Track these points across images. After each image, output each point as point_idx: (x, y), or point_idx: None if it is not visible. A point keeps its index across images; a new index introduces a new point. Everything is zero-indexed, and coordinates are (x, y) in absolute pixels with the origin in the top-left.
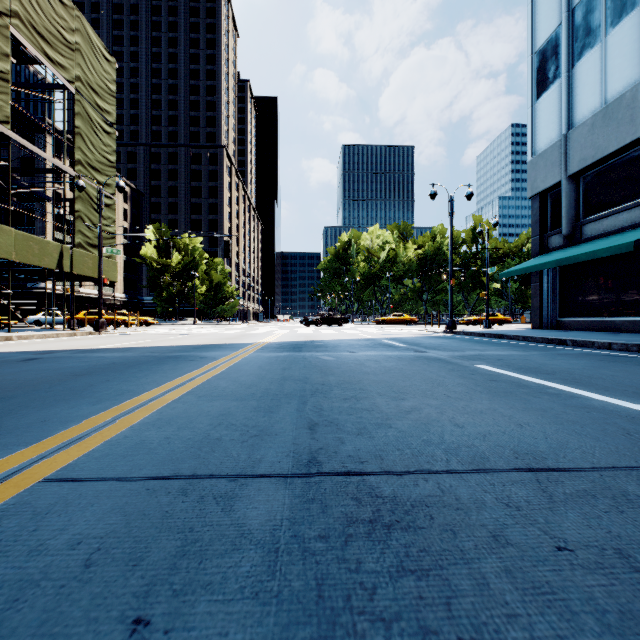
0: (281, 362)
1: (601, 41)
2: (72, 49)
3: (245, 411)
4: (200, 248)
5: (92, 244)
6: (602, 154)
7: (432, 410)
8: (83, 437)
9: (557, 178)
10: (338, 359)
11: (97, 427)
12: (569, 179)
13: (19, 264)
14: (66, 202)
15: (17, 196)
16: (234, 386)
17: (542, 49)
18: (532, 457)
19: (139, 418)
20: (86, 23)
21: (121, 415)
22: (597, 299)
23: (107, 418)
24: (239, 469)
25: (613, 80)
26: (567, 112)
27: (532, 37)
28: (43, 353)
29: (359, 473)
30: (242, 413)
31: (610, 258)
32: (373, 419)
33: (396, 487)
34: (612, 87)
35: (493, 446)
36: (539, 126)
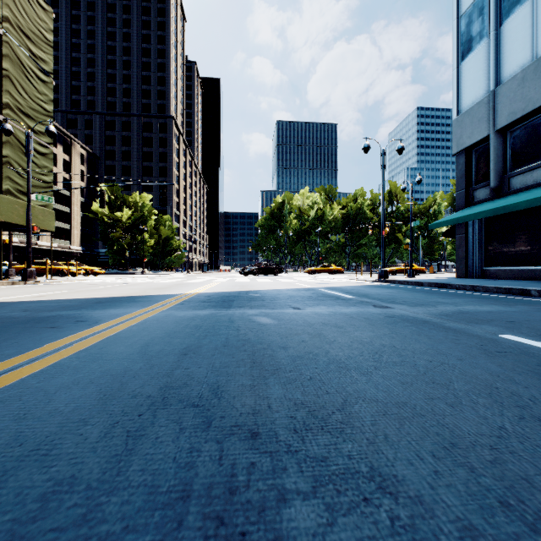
0: (191, 331)
1: None
2: None
3: None
4: (149, 205)
5: (24, 192)
6: (534, 106)
7: None
8: None
9: (484, 133)
10: (280, 323)
11: None
12: (497, 133)
13: None
14: None
15: None
16: None
17: (468, 12)
18: None
19: None
20: None
21: None
22: (525, 249)
23: None
24: None
25: None
26: (495, 69)
27: (457, 2)
28: None
29: None
30: None
31: (539, 209)
32: None
33: None
34: None
35: None
36: (465, 85)
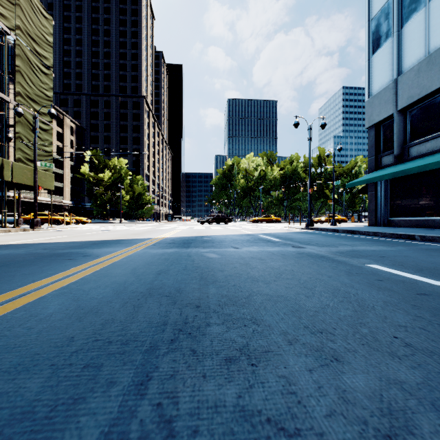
0: (162, 261)
1: (425, 5)
2: (12, 3)
3: None
4: (125, 168)
5: (31, 159)
6: (426, 92)
7: None
8: None
9: (389, 112)
10: (222, 257)
11: None
12: (399, 112)
13: None
14: None
15: None
16: (61, 314)
17: (377, 16)
18: None
19: None
20: None
21: None
22: (421, 203)
23: None
24: None
25: (435, 34)
26: (397, 62)
27: (369, 8)
28: None
29: None
30: None
31: (431, 172)
32: None
33: None
34: (434, 40)
35: None
36: (374, 74)
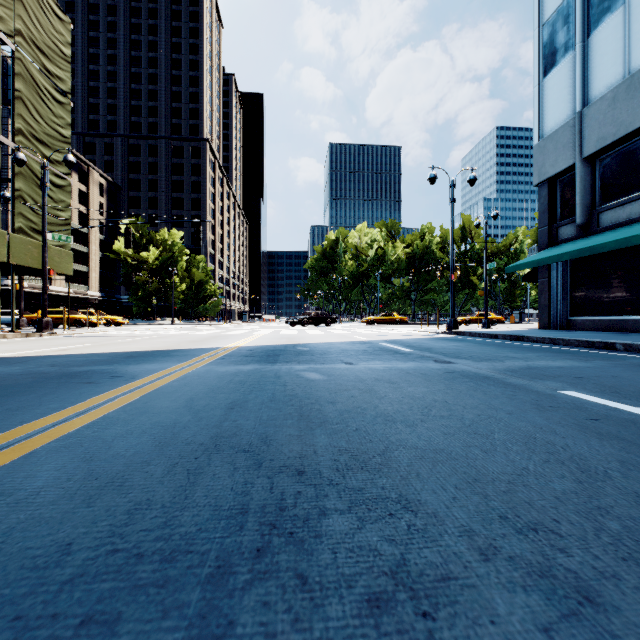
0: (235, 386)
1: (624, 3)
2: None
3: None
4: (179, 243)
5: (38, 230)
6: (626, 131)
7: None
8: None
9: (570, 161)
10: (330, 378)
11: None
12: (584, 162)
13: None
14: None
15: None
16: (57, 490)
17: (551, 20)
18: None
19: None
20: None
21: None
22: (617, 296)
23: None
24: None
25: (639, 46)
26: (582, 87)
27: (539, 8)
28: None
29: None
30: None
31: (633, 249)
32: None
33: None
34: (638, 54)
35: None
36: (547, 105)
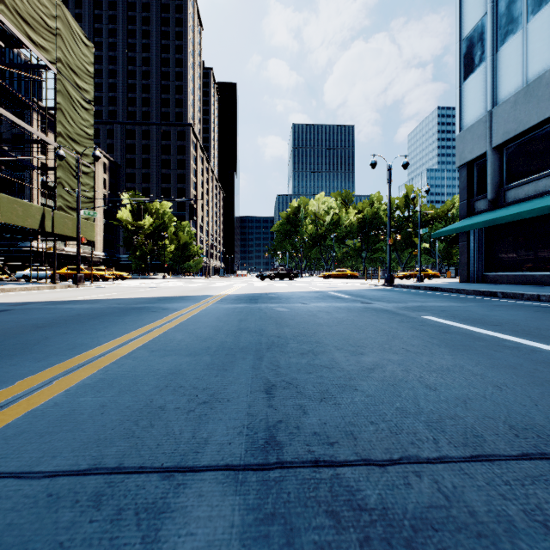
0: (238, 313)
1: (523, 27)
2: (53, 33)
3: (197, 369)
4: (169, 212)
5: (72, 207)
6: (524, 127)
7: (396, 367)
8: (6, 405)
9: (483, 149)
10: (292, 310)
11: (28, 391)
12: (494, 150)
13: (7, 225)
14: (52, 172)
15: (5, 165)
16: (190, 339)
17: (469, 36)
18: (535, 434)
19: (80, 378)
20: (66, 11)
21: (62, 374)
22: (519, 256)
23: (45, 378)
24: (178, 456)
25: (534, 62)
26: (492, 91)
27: (460, 26)
28: (17, 305)
29: (330, 463)
30: (193, 371)
31: (530, 220)
32: (335, 379)
33: (382, 489)
34: (533, 68)
35: (481, 417)
36: (466, 104)
